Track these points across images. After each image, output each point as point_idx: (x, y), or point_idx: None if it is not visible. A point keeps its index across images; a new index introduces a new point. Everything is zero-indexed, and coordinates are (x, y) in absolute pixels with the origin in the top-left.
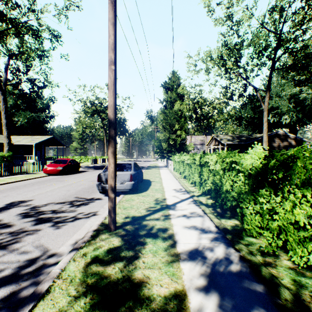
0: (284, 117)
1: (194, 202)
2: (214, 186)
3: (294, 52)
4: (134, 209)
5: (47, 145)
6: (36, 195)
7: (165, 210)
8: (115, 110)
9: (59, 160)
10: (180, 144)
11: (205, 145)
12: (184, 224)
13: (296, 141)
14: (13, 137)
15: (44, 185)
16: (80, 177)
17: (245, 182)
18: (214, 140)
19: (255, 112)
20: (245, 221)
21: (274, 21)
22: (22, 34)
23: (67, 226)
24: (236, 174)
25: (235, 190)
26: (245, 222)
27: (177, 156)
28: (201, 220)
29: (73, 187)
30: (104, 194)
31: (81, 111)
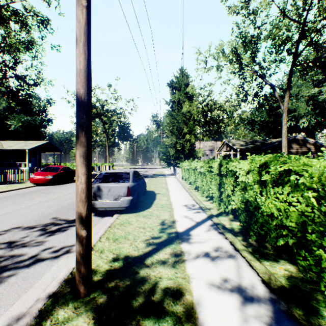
0: (302, 121)
1: (215, 227)
2: (245, 206)
3: (319, 44)
4: (129, 241)
5: (43, 151)
6: (3, 215)
7: (175, 244)
8: (87, 80)
9: (50, 168)
10: (189, 149)
11: (216, 151)
12: (209, 277)
13: (315, 147)
14: (5, 142)
15: (22, 200)
16: (72, 187)
17: (322, 208)
18: (225, 145)
19: (269, 116)
20: (323, 279)
21: (297, 8)
22: (4, 19)
23: (14, 278)
24: (291, 192)
25: (290, 218)
26: (324, 283)
27: (187, 163)
28: (234, 265)
29: (57, 202)
30: (93, 213)
31: None
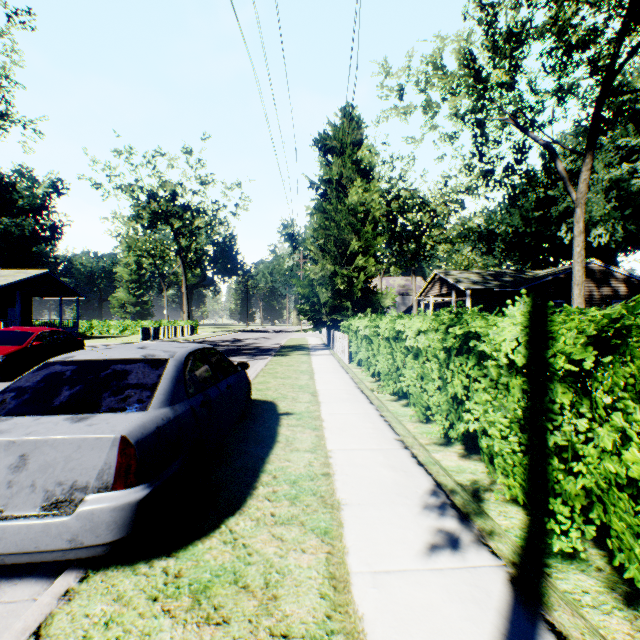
0: (596, 232)
1: None
2: None
3: None
4: None
5: (32, 293)
6: None
7: None
8: None
9: (4, 333)
10: (362, 290)
11: (417, 295)
12: None
13: (628, 286)
14: None
15: None
16: None
17: None
18: (438, 282)
19: (525, 222)
20: None
21: None
22: None
23: None
24: None
25: None
26: None
27: (364, 321)
28: None
29: None
30: None
31: (127, 217)
